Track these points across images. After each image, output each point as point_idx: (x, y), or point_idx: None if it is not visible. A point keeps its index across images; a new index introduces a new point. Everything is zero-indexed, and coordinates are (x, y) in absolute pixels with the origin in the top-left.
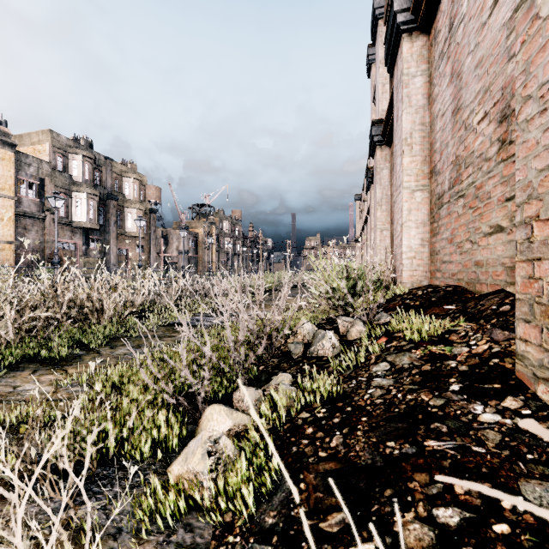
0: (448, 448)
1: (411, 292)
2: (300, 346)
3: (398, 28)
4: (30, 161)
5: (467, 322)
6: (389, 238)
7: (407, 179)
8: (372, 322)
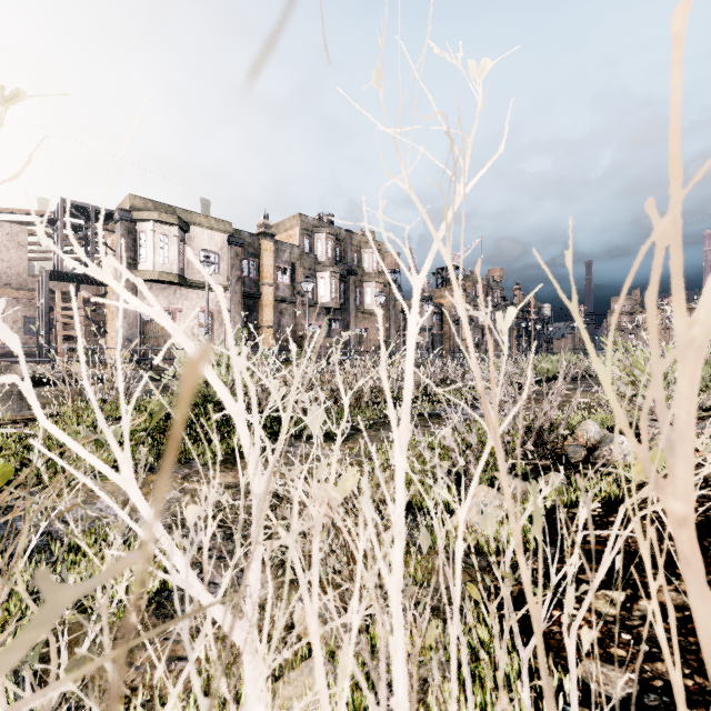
0: None
1: None
2: (581, 450)
3: None
4: (284, 248)
5: None
6: None
7: None
8: None
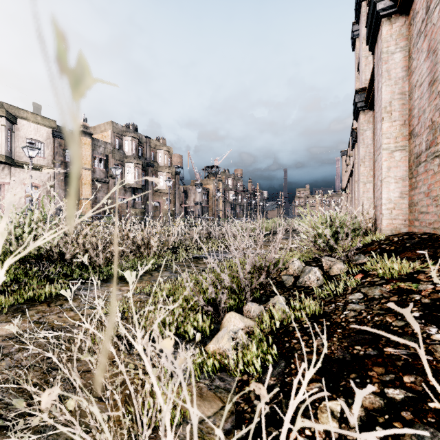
0: (402, 354)
1: (388, 239)
2: (291, 278)
3: (378, 15)
4: (100, 144)
5: (435, 265)
6: (372, 189)
7: (387, 142)
8: (351, 261)
